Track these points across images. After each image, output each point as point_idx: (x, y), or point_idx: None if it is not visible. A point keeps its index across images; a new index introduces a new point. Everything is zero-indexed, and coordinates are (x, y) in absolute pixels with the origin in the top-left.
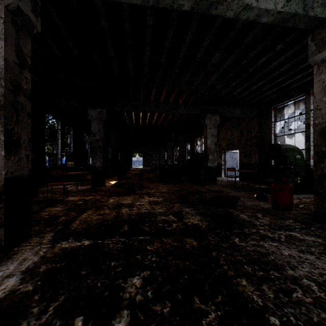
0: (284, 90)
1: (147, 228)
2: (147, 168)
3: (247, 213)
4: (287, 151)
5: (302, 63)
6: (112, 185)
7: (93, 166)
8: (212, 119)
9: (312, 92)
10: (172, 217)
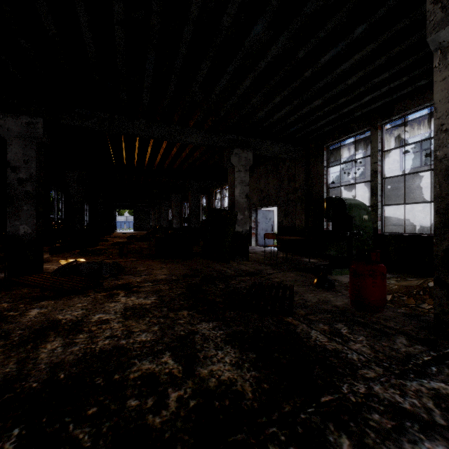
0: (344, 120)
1: (86, 437)
2: (141, 233)
3: (320, 326)
4: (352, 208)
5: (378, 74)
6: (54, 271)
7: (13, 234)
8: (241, 157)
9: (380, 125)
10: (170, 362)
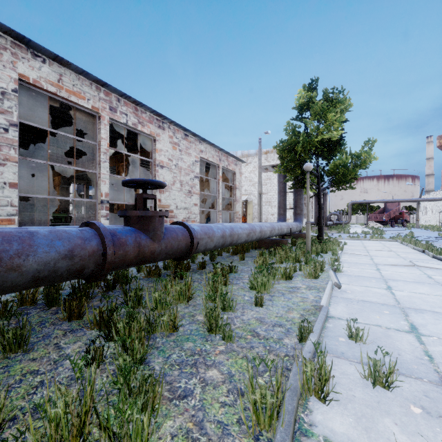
0: None
1: None
2: None
3: None
4: None
5: None
6: None
7: None
8: None
9: None
10: None
